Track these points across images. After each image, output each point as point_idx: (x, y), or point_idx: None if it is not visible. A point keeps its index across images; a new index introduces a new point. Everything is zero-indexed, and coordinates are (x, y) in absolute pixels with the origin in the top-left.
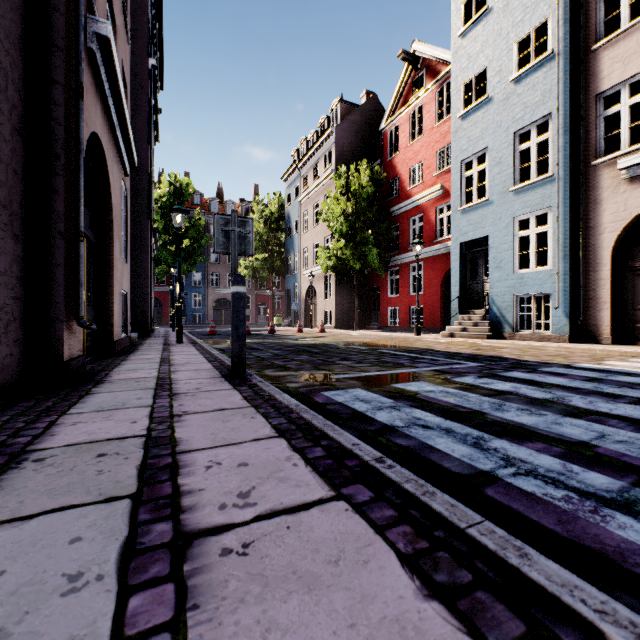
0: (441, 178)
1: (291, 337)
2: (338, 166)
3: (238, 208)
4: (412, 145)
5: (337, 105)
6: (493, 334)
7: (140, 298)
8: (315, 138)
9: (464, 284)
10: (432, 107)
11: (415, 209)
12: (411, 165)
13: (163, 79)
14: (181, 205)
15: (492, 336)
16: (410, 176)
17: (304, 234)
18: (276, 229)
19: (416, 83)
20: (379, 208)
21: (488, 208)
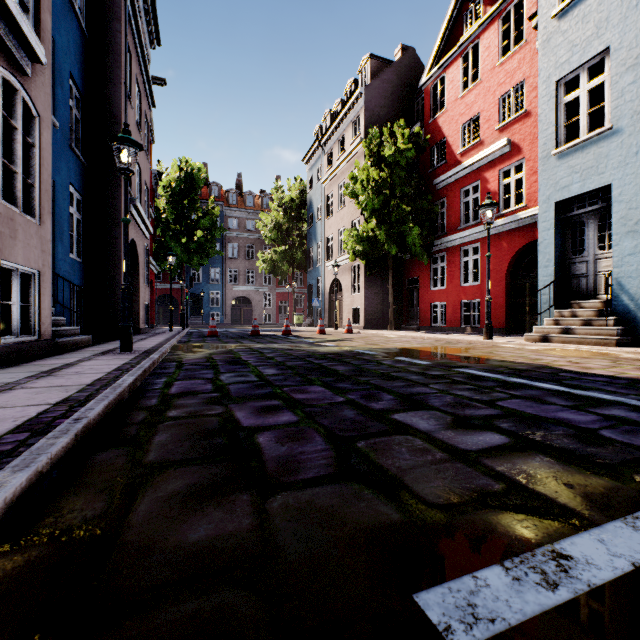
0: (507, 130)
1: (308, 340)
2: (369, 129)
3: (258, 200)
4: (464, 96)
5: (367, 63)
6: (626, 338)
7: (110, 288)
8: (340, 108)
9: (560, 263)
10: (493, 40)
11: (468, 176)
12: (462, 121)
13: (158, 30)
14: (129, 134)
15: (624, 341)
16: (461, 136)
17: (328, 220)
18: (297, 218)
19: (469, 17)
20: (419, 181)
21: (611, 141)
